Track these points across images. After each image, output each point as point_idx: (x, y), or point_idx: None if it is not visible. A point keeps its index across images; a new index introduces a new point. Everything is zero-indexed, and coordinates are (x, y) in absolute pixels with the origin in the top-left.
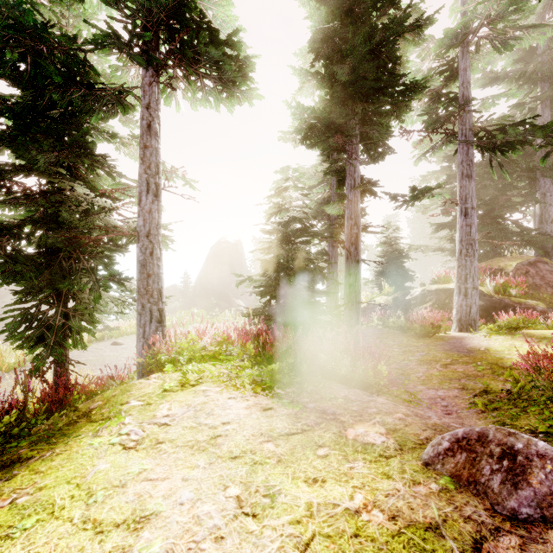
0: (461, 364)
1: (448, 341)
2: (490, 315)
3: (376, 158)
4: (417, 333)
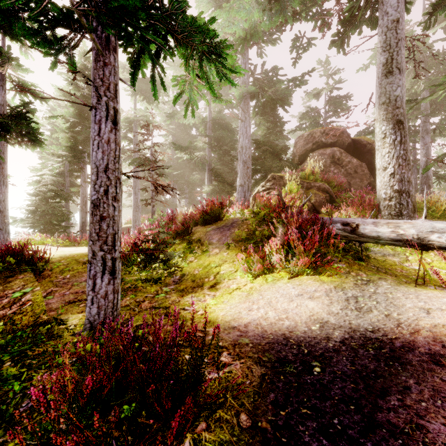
0: None
1: None
2: None
3: None
4: None
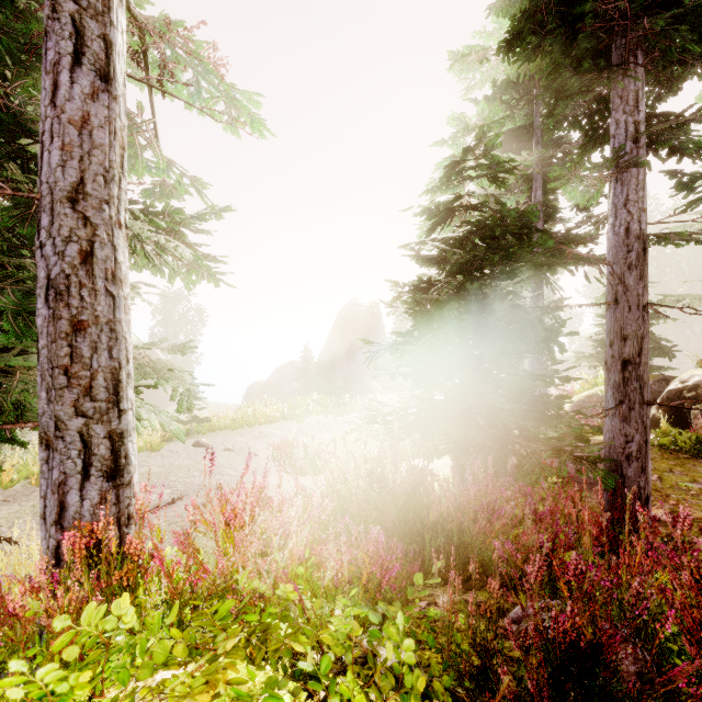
0: None
1: None
2: None
3: (659, 94)
4: None
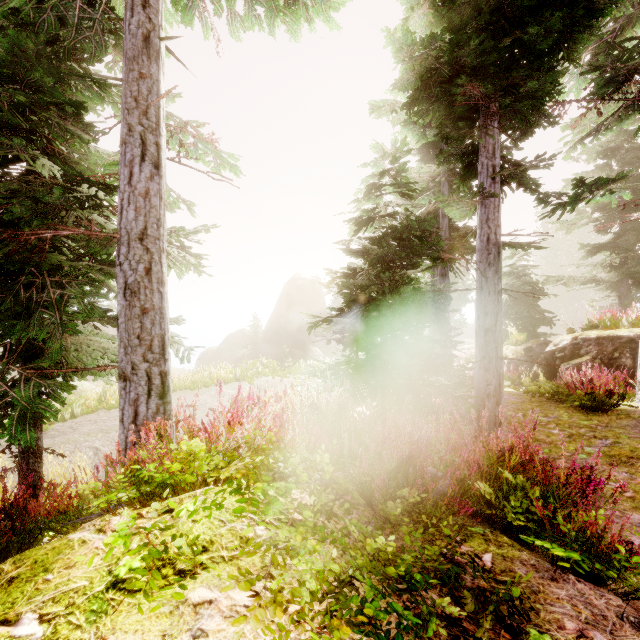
0: None
1: None
2: None
3: (519, 136)
4: (584, 404)
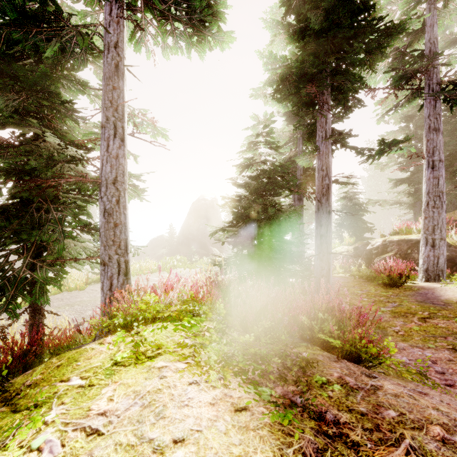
0: (441, 318)
1: (419, 292)
2: (456, 266)
3: (344, 113)
4: (385, 282)
